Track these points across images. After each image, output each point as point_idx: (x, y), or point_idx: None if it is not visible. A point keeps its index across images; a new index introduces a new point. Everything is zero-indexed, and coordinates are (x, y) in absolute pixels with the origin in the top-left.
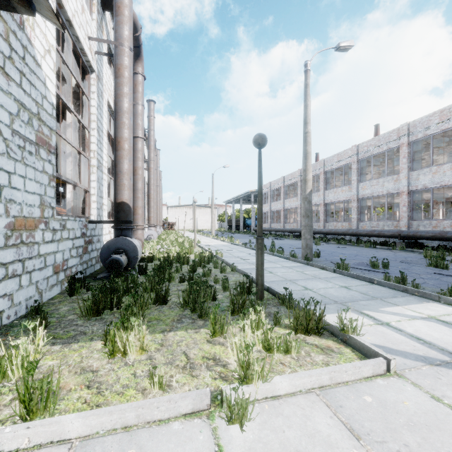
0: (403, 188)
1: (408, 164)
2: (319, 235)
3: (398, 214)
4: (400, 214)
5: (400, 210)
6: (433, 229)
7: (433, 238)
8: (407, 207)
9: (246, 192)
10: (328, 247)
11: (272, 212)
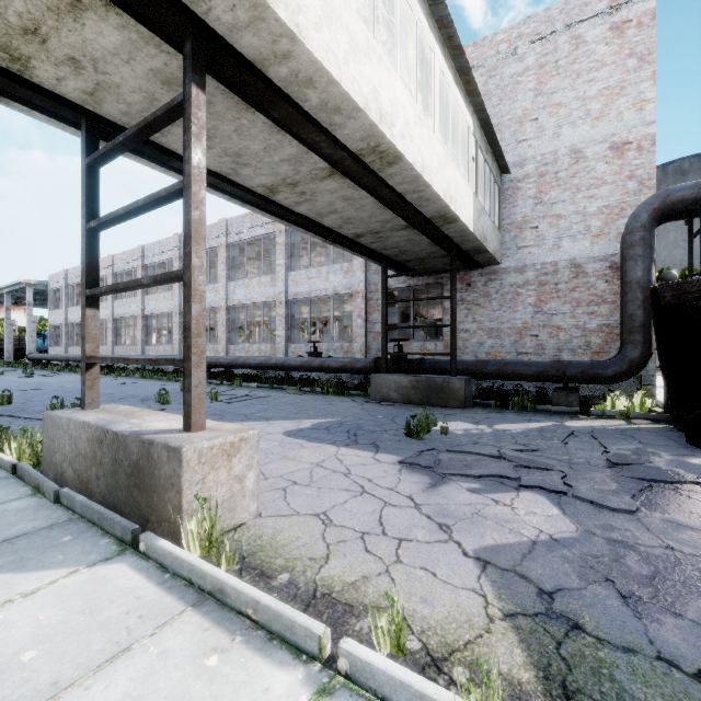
0: (222, 301)
1: (226, 272)
2: (138, 365)
3: (258, 335)
4: (220, 335)
5: (220, 331)
6: (247, 354)
7: (230, 365)
8: (225, 327)
9: (14, 282)
10: (105, 384)
11: (72, 325)
